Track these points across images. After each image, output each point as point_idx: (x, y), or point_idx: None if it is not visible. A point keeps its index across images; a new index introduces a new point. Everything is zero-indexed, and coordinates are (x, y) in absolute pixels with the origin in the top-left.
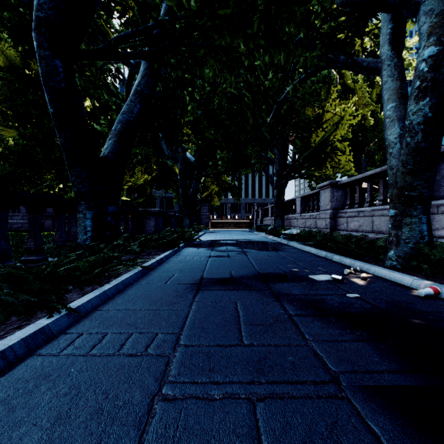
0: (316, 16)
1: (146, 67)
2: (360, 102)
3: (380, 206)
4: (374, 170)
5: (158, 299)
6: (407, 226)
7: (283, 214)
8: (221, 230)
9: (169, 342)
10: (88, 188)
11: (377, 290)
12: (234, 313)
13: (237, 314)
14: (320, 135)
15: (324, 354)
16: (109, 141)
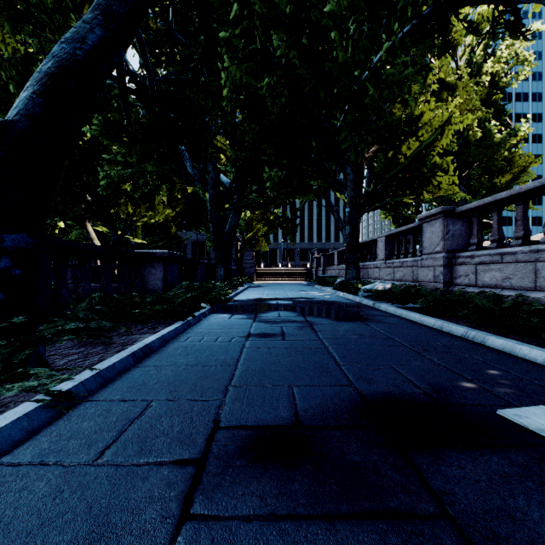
0: None
1: None
2: (461, 107)
3: None
4: (540, 180)
5: None
6: None
7: (358, 261)
8: (270, 283)
9: None
10: None
11: None
12: None
13: None
14: (414, 146)
15: None
16: (22, 94)
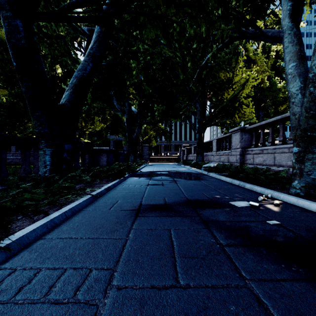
0: (229, 1)
1: (98, 35)
2: (259, 70)
3: (280, 145)
4: (276, 117)
5: (100, 226)
6: (309, 161)
7: (203, 152)
8: (157, 164)
9: (101, 282)
10: (47, 129)
11: (292, 216)
12: (168, 243)
13: (171, 244)
14: (230, 93)
15: (268, 302)
16: (66, 92)
